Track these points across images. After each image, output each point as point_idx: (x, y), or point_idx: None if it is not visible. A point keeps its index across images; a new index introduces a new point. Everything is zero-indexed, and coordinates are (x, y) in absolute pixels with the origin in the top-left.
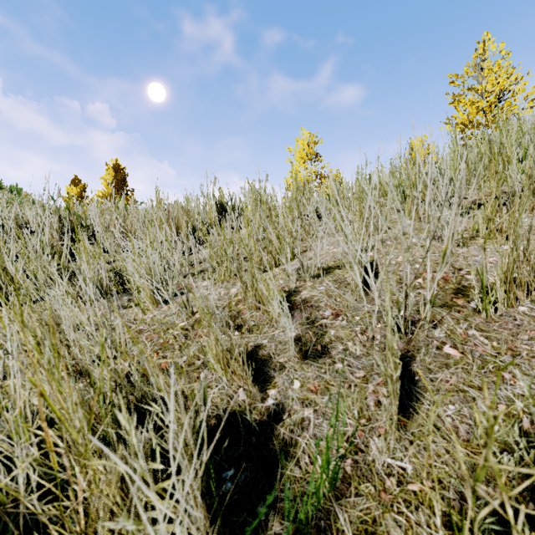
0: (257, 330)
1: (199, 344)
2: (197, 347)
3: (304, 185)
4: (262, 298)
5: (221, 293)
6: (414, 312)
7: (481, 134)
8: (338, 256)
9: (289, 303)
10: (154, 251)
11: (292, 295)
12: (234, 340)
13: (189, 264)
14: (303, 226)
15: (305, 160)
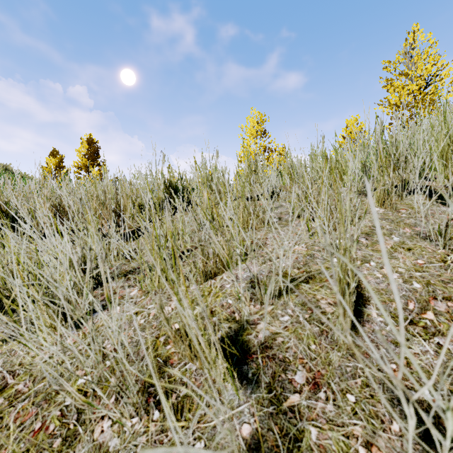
0: (188, 411)
1: (93, 440)
2: (89, 447)
3: (257, 164)
4: (197, 354)
5: (149, 315)
6: (448, 395)
7: (411, 114)
8: (301, 259)
9: (240, 348)
10: (71, 250)
11: (245, 330)
12: (149, 435)
13: (124, 257)
14: (257, 214)
15: (255, 136)
